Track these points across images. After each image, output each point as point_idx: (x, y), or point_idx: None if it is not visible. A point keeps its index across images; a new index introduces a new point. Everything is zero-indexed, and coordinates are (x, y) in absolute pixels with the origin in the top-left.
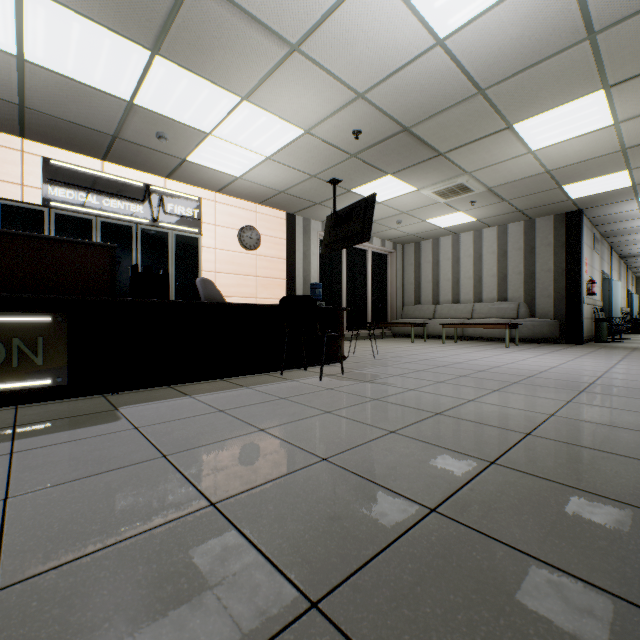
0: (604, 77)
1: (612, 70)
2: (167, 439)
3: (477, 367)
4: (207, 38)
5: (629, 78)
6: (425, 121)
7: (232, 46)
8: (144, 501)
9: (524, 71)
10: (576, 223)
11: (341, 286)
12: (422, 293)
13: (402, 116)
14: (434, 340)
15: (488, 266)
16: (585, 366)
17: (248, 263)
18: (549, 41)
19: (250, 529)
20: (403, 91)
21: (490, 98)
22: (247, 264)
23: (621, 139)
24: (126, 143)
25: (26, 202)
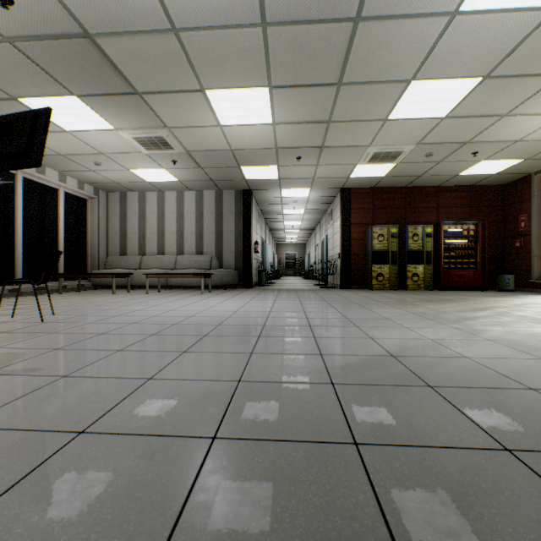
0: (270, 76)
1: (275, 72)
2: None
3: (172, 319)
4: None
5: (284, 86)
6: (114, 36)
7: None
8: None
9: (214, 30)
10: (249, 199)
11: (15, 227)
12: (129, 244)
13: (80, 10)
14: (140, 290)
15: (189, 224)
16: (257, 307)
17: None
18: (234, 6)
19: None
20: None
21: (185, 45)
22: None
23: (276, 139)
24: None
25: None
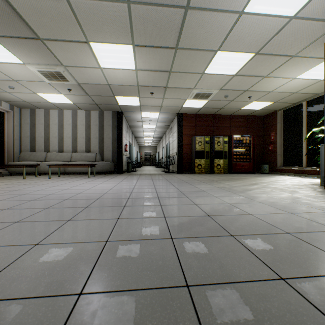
0: (133, 37)
1: (136, 35)
2: None
3: (65, 196)
4: None
5: (142, 46)
6: None
7: None
8: None
9: (94, 0)
10: (121, 117)
11: None
12: (37, 144)
13: None
14: (45, 176)
15: (81, 132)
16: (125, 186)
17: None
18: None
19: None
20: None
21: (73, 8)
22: None
23: (138, 80)
24: None
25: None
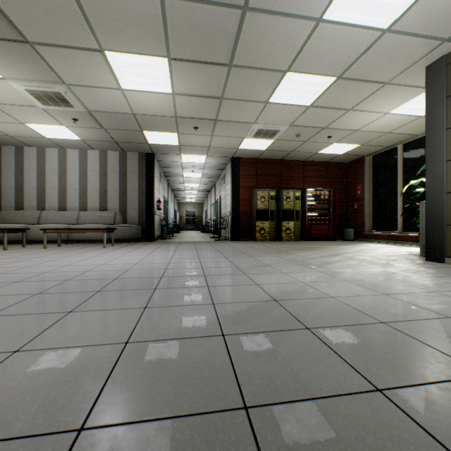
0: (169, 47)
1: (173, 44)
2: None
3: (66, 275)
4: None
5: (182, 59)
6: None
7: None
8: None
9: None
10: (152, 161)
11: None
12: (26, 198)
13: None
14: (38, 245)
15: (93, 181)
16: (157, 259)
17: None
18: None
19: None
20: None
21: None
22: None
23: (176, 108)
24: None
25: None
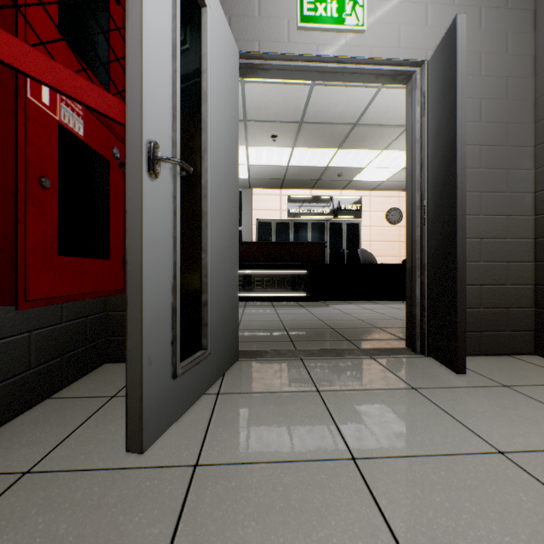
0: None
1: None
2: (347, 311)
3: None
4: (362, 138)
5: None
6: None
7: (374, 136)
8: (343, 317)
9: None
10: None
11: None
12: None
13: None
14: None
15: None
16: None
17: (392, 233)
18: None
19: (368, 322)
20: None
21: None
22: (392, 234)
23: None
24: (322, 181)
25: (283, 219)
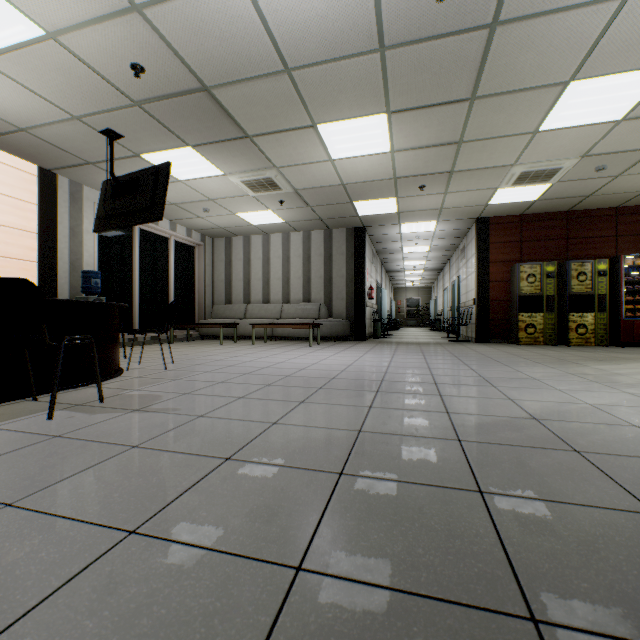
0: (388, 101)
1: (394, 96)
2: None
3: (284, 371)
4: None
5: (404, 110)
6: (229, 86)
7: None
8: None
9: (328, 63)
10: (362, 238)
11: (133, 278)
12: (234, 292)
13: (200, 67)
14: (245, 341)
15: (295, 268)
16: (373, 362)
17: None
18: (350, 37)
19: None
20: (199, 29)
21: (297, 83)
22: None
23: (394, 168)
24: None
25: None
